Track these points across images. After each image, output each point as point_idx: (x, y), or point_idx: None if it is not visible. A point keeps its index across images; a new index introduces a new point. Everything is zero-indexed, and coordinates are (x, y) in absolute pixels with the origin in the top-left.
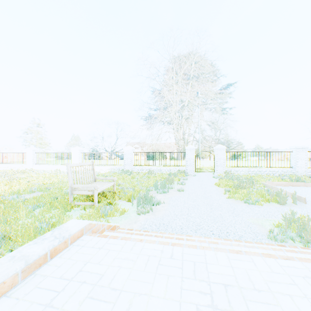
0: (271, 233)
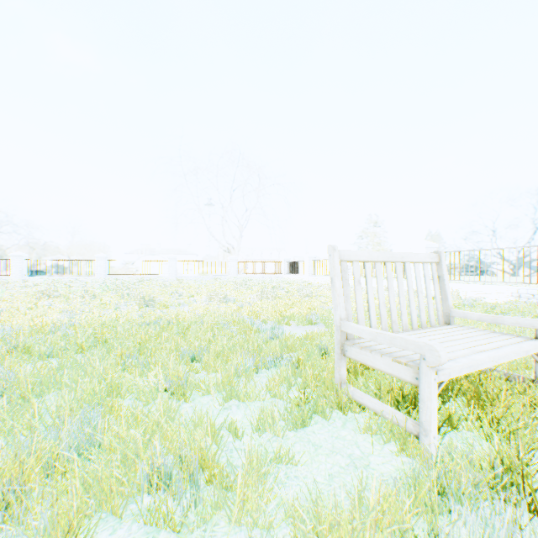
0: None
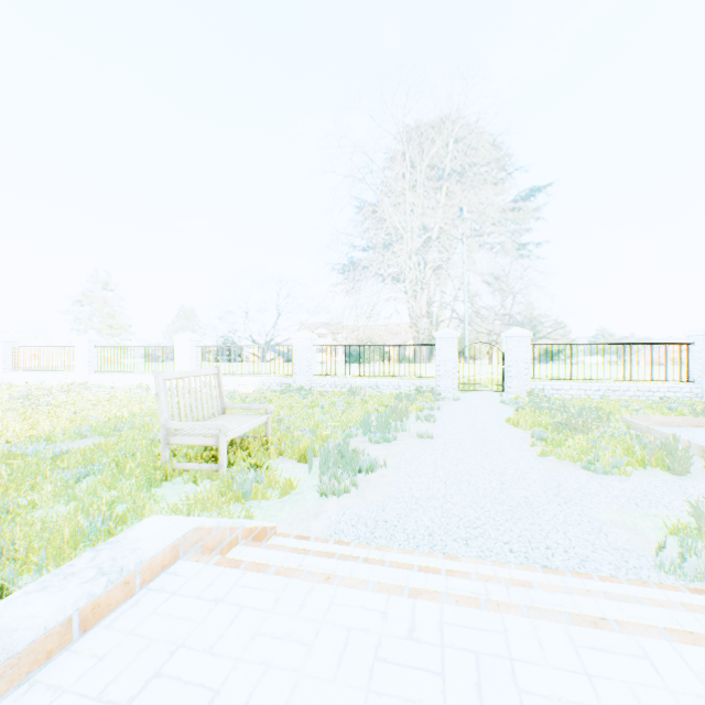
0: (662, 553)
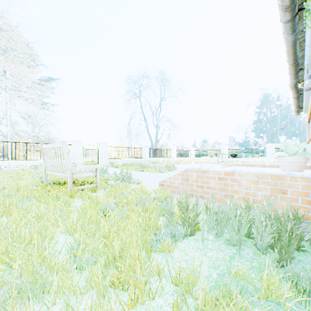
0: None
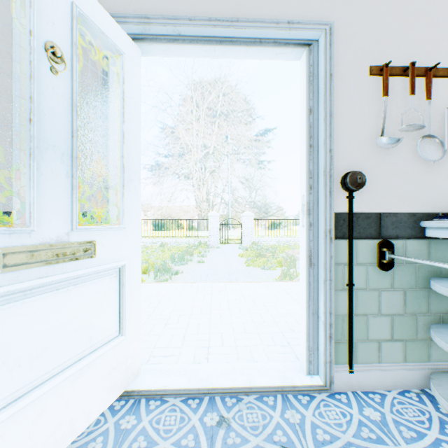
0: None
